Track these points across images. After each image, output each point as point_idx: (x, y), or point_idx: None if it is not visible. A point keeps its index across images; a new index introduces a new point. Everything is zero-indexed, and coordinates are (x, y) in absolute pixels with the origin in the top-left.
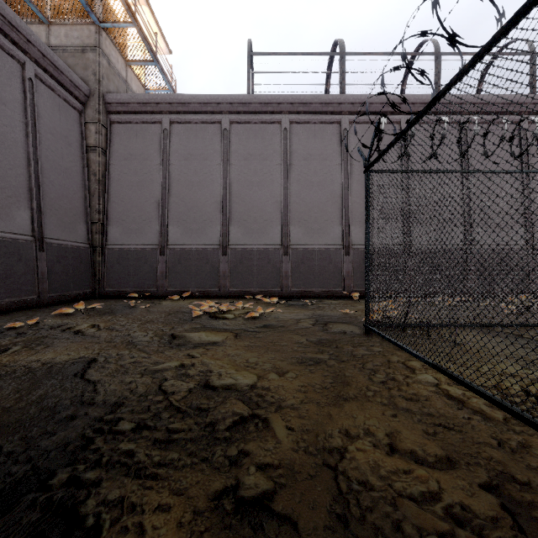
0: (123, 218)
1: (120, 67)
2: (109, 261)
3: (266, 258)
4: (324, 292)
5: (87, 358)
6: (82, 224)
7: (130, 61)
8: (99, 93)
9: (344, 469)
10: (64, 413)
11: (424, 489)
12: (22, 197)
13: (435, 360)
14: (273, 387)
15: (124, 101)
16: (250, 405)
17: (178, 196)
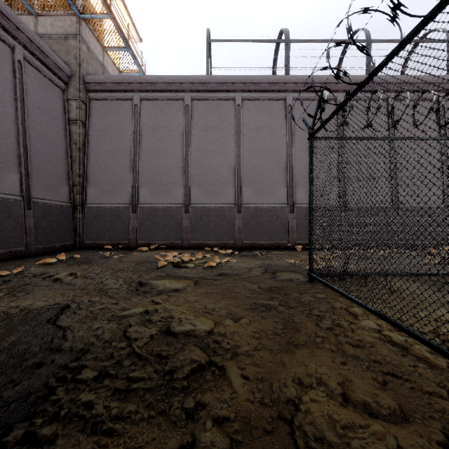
0: (100, 181)
1: (98, 53)
2: (88, 217)
3: (222, 215)
4: (272, 244)
5: (61, 304)
6: (65, 186)
7: (106, 48)
8: (79, 74)
9: (300, 423)
10: (31, 360)
11: (383, 448)
12: (12, 162)
13: (375, 306)
14: (229, 334)
15: (101, 81)
16: (207, 352)
17: (147, 162)
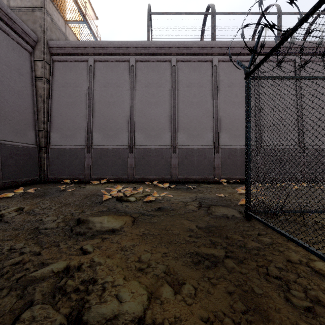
0: (61, 127)
1: (61, 24)
2: (51, 157)
3: (161, 155)
4: (201, 179)
5: None
6: (31, 131)
7: (68, 21)
8: (44, 40)
9: None
10: None
11: None
12: None
13: None
14: None
15: (62, 46)
16: None
17: (99, 112)
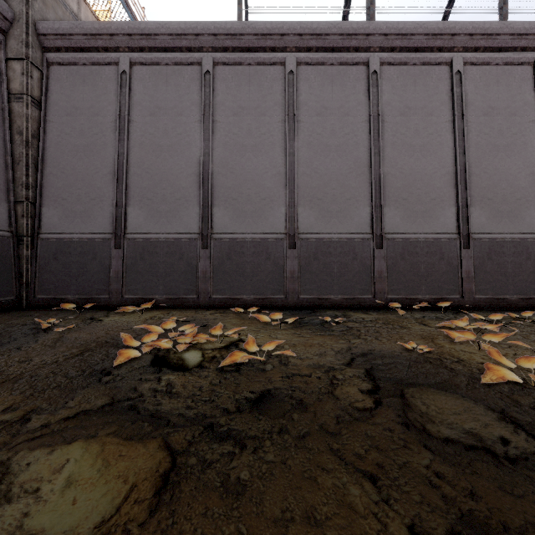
0: (64, 195)
1: None
2: (43, 256)
3: (265, 252)
4: (347, 301)
5: None
6: None
7: None
8: (27, 18)
9: None
10: None
11: None
12: None
13: None
14: None
15: (65, 31)
16: None
17: (141, 165)
